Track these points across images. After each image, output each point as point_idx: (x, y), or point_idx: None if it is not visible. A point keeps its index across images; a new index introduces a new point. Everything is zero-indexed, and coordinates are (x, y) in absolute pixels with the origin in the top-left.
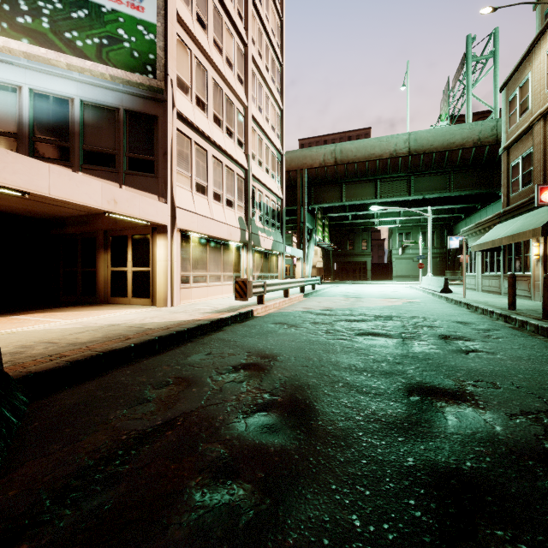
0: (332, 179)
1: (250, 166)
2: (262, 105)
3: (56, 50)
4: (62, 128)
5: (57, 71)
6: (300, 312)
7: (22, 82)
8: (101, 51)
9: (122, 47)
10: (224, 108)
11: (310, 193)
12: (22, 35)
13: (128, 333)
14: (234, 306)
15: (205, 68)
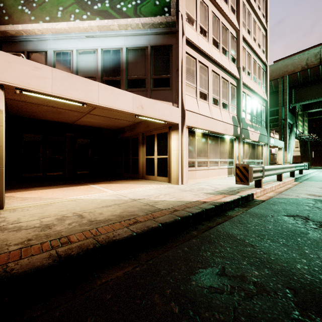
0: (315, 78)
1: (241, 76)
2: (250, 28)
3: (112, 19)
4: (117, 68)
5: (114, 33)
6: (310, 200)
7: (98, 46)
8: (136, 9)
9: (149, 1)
10: (221, 33)
11: (290, 94)
12: (96, 16)
13: (139, 213)
14: (232, 188)
15: (206, 4)
